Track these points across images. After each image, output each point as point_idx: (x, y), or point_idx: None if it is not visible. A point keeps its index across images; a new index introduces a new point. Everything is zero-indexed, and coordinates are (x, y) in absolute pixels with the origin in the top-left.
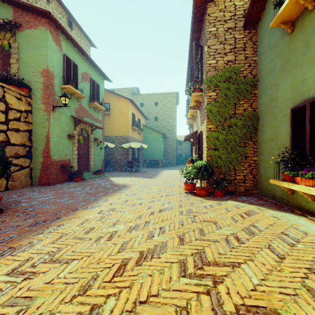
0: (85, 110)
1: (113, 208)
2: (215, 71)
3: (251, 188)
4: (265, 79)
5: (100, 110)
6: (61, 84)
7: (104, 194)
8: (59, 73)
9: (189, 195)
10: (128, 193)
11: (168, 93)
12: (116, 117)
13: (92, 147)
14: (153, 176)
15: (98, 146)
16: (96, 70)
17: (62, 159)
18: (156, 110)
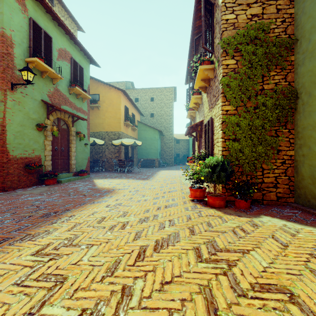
0: (64, 95)
1: (72, 237)
2: (235, 29)
3: (285, 195)
4: (311, 34)
5: (84, 98)
6: (26, 57)
7: (74, 205)
8: (22, 41)
9: (199, 206)
10: (111, 203)
11: (164, 87)
12: (107, 111)
13: (73, 143)
14: (148, 178)
15: (82, 141)
16: (79, 49)
17: (28, 156)
18: (152, 106)
